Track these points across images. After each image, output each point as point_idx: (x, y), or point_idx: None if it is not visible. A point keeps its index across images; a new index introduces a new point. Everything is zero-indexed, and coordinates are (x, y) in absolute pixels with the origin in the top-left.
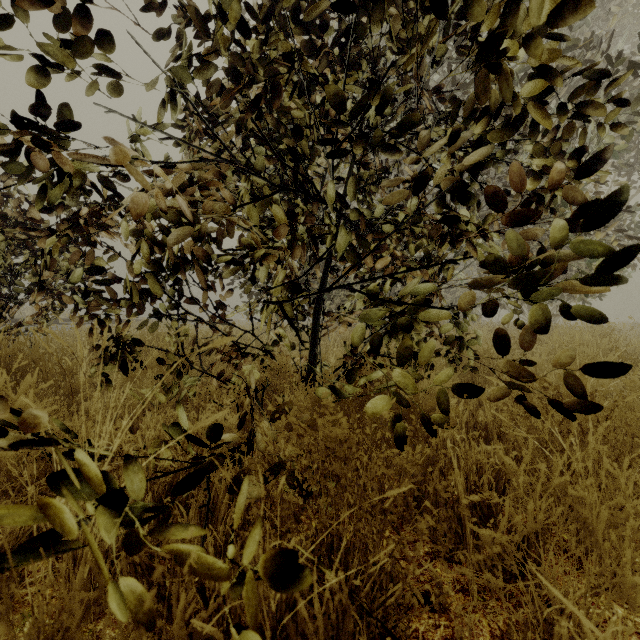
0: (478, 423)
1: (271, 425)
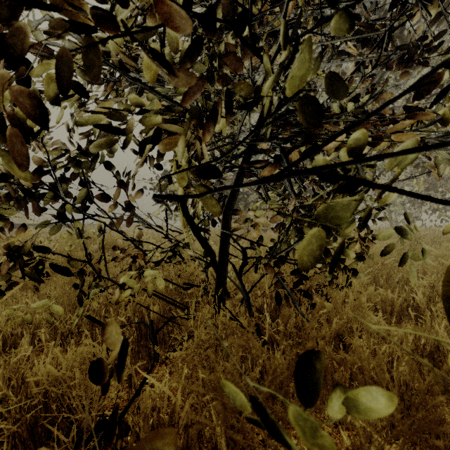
0: (420, 347)
1: (179, 333)
